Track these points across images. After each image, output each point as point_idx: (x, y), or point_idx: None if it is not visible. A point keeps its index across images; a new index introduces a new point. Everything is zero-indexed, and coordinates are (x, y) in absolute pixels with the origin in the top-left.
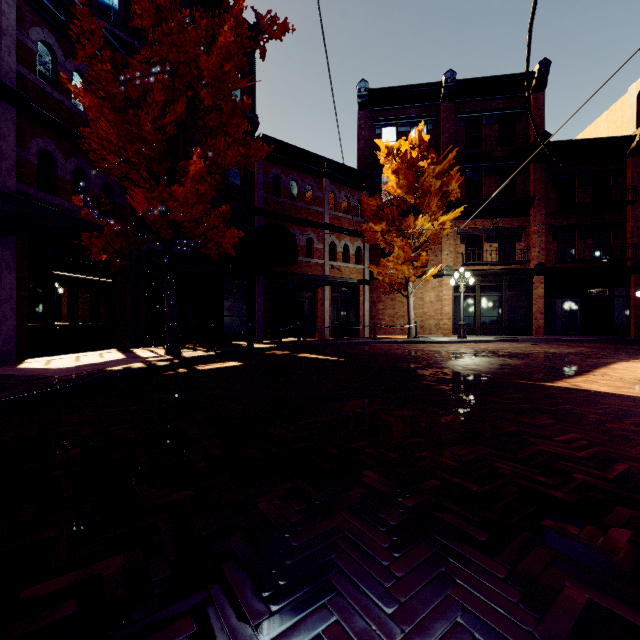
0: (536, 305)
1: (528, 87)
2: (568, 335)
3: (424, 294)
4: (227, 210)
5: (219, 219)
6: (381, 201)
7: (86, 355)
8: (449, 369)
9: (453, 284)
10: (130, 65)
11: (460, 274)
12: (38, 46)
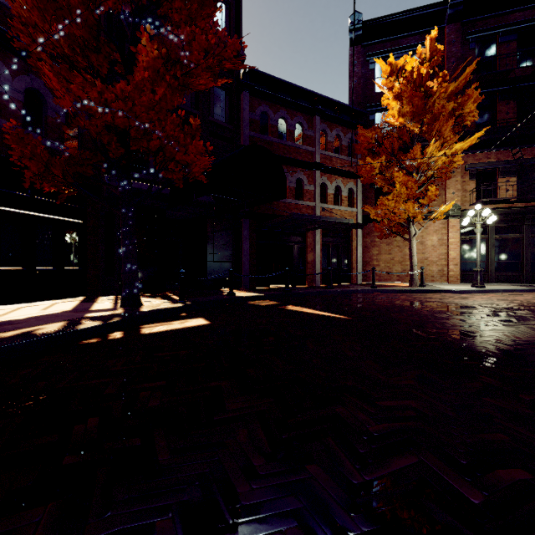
0: None
1: None
2: None
3: (425, 237)
4: (196, 125)
5: (186, 137)
6: (380, 131)
7: (35, 305)
8: None
9: (465, 224)
10: None
11: (476, 212)
12: None
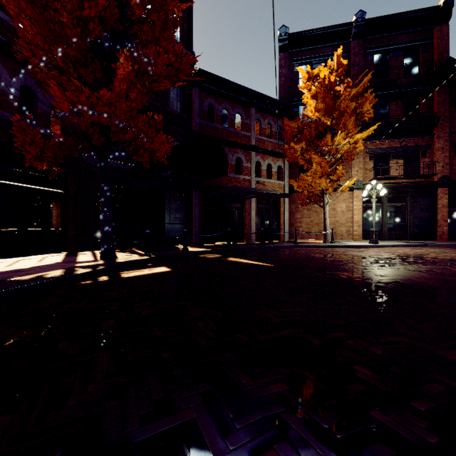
0: (440, 214)
1: None
2: None
3: (336, 205)
4: (159, 120)
5: (152, 129)
6: (301, 123)
7: (29, 258)
8: (400, 281)
9: (365, 195)
10: None
11: (372, 186)
12: None
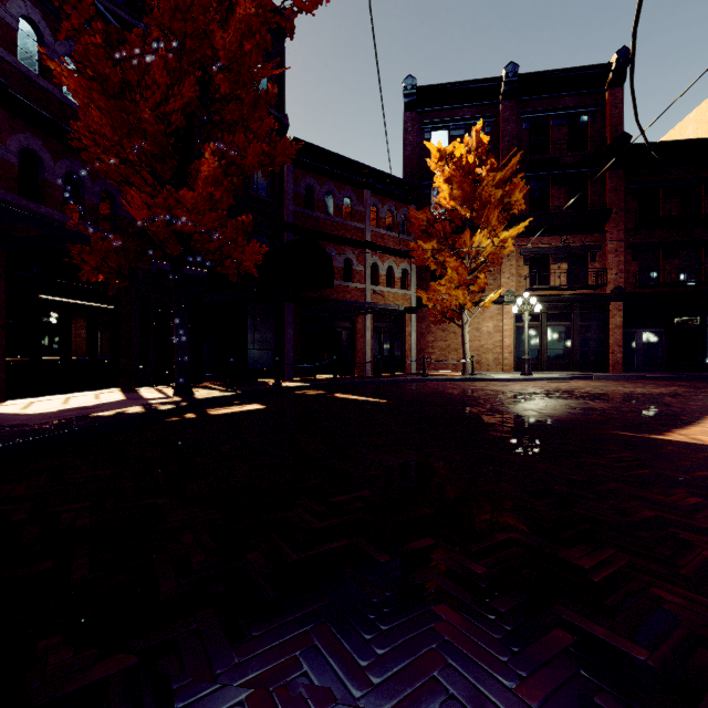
0: (613, 336)
1: (634, 47)
2: (651, 371)
3: (481, 324)
4: (248, 221)
5: (239, 232)
6: (432, 215)
7: (79, 396)
8: (521, 415)
9: (516, 312)
10: (128, 41)
11: (524, 300)
12: (20, 23)
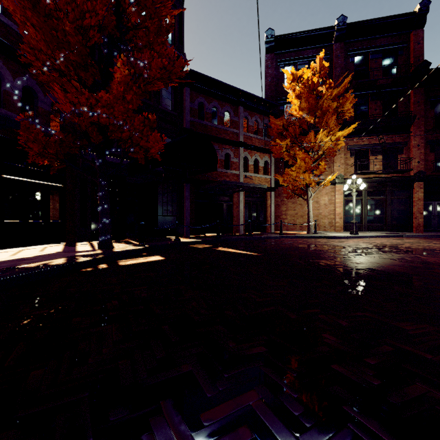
0: (416, 206)
1: None
2: None
3: (319, 198)
4: (153, 119)
5: (146, 127)
6: (286, 121)
7: (31, 248)
8: (373, 268)
9: (346, 189)
10: None
11: (352, 180)
12: None
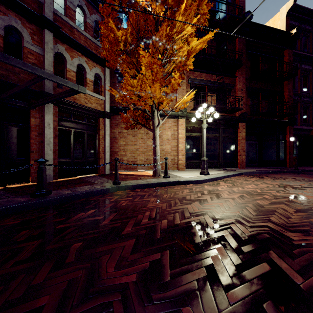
0: (241, 144)
1: None
2: (253, 166)
3: (162, 132)
4: None
5: None
6: None
7: None
8: None
9: (194, 120)
10: None
11: (203, 110)
12: None
